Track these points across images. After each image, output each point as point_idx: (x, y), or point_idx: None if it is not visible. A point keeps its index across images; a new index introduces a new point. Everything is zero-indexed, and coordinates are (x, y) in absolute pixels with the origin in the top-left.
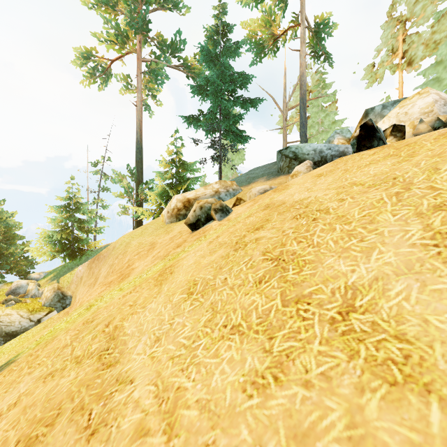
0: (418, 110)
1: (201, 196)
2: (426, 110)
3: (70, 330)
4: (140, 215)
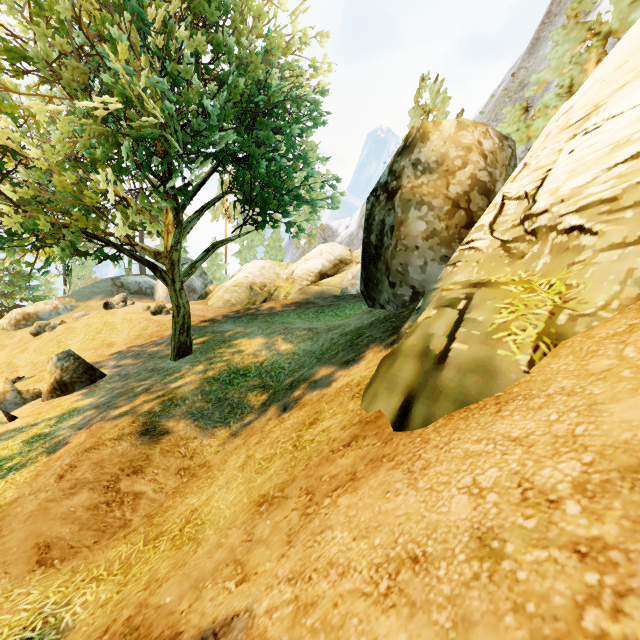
0: None
1: (41, 311)
2: None
3: None
4: None
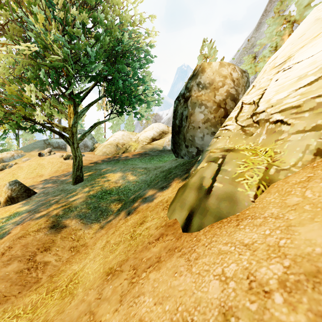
0: None
1: (4, 157)
2: None
3: None
4: None
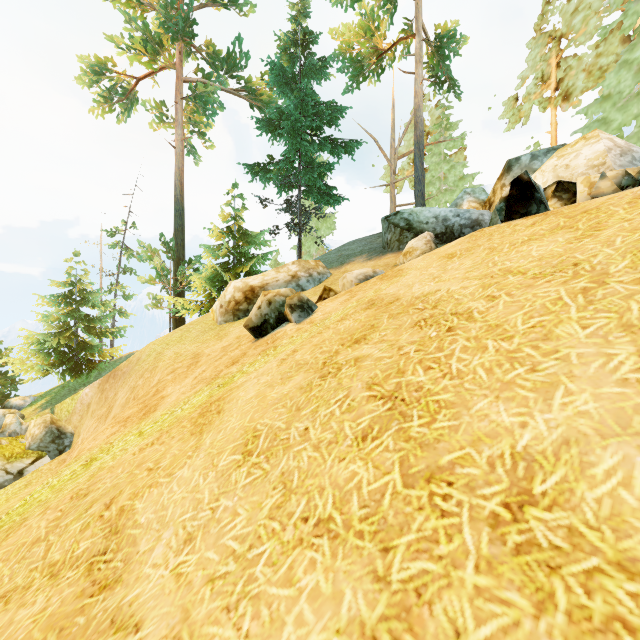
0: (583, 162)
1: (271, 283)
2: (595, 162)
3: (49, 508)
4: (179, 310)
